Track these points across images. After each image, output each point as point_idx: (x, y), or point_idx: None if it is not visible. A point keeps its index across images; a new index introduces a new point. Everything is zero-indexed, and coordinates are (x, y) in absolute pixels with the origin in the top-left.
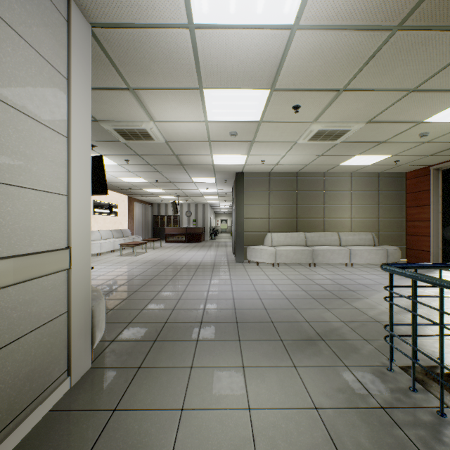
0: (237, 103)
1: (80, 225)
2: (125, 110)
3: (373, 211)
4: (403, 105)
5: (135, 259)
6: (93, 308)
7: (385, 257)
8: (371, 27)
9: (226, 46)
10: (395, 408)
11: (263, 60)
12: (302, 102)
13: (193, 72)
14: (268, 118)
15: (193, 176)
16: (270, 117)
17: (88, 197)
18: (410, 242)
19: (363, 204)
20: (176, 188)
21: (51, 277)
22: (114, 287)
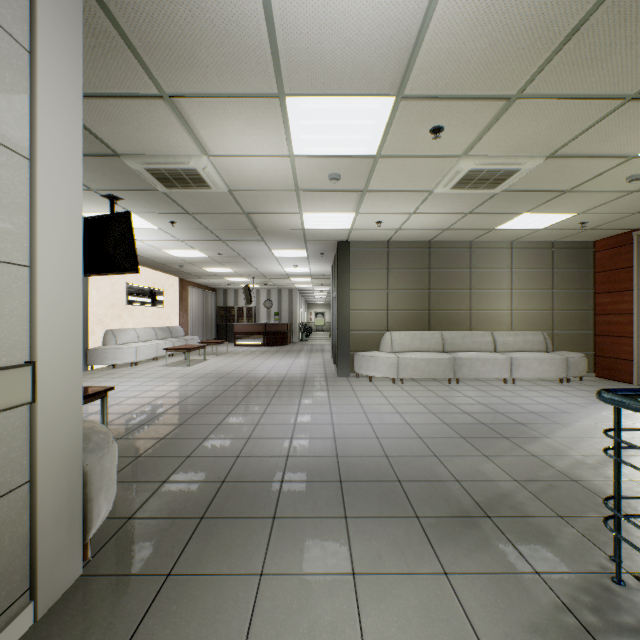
0: (340, 123)
1: (58, 321)
2: (161, 136)
3: (544, 299)
4: (610, 126)
5: (187, 372)
6: (87, 468)
7: (564, 369)
8: None
9: (323, 10)
10: None
11: (386, 38)
12: (447, 120)
13: (268, 64)
14: (391, 150)
15: (273, 247)
16: (393, 147)
17: (77, 271)
18: (600, 346)
19: (529, 288)
20: (250, 265)
21: None
22: (148, 418)
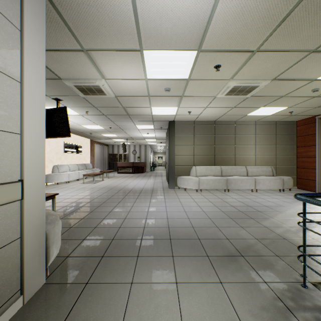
0: (170, 63)
1: (34, 160)
2: (82, 69)
3: (271, 150)
4: (303, 65)
5: (94, 186)
6: (47, 231)
7: (282, 185)
8: None
9: (162, 9)
10: None
11: (192, 22)
12: (223, 62)
13: (135, 35)
14: (195, 76)
15: (137, 124)
16: (196, 75)
17: (43, 136)
18: (299, 173)
19: (264, 144)
20: (125, 133)
21: (2, 208)
22: (75, 209)
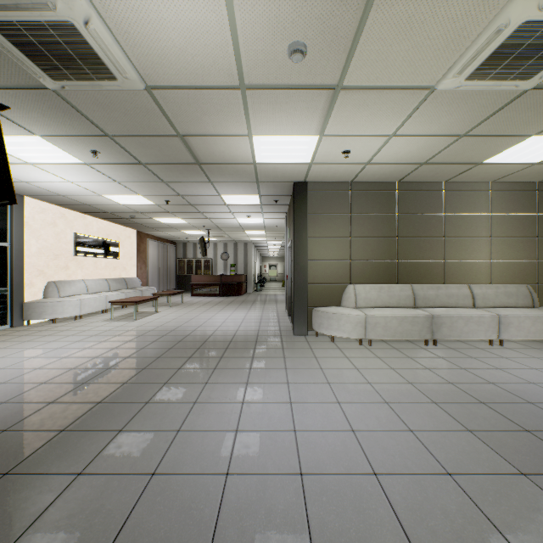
0: None
1: None
2: None
3: (527, 247)
4: None
5: (129, 327)
6: None
7: None
8: None
9: None
10: None
11: None
12: None
13: None
14: None
15: (222, 191)
16: None
17: None
18: None
19: (510, 235)
20: (202, 215)
21: None
22: (23, 414)
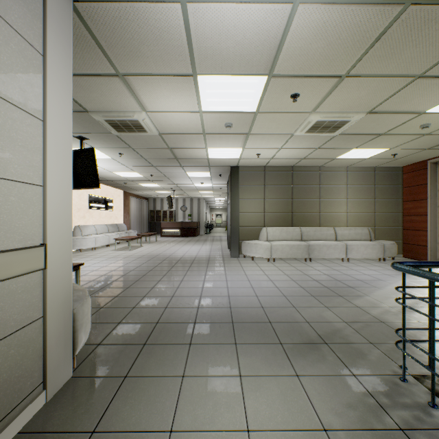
0: (232, 91)
1: (58, 219)
2: (115, 99)
3: (369, 205)
4: (407, 94)
5: (129, 254)
6: (74, 311)
7: (382, 252)
8: (382, 1)
9: (221, 24)
10: (416, 429)
11: (261, 40)
12: (301, 90)
13: (186, 56)
14: (265, 108)
15: (187, 170)
16: (267, 106)
17: (69, 188)
18: (406, 236)
19: (359, 198)
20: (171, 182)
21: (21, 279)
22: (106, 284)
